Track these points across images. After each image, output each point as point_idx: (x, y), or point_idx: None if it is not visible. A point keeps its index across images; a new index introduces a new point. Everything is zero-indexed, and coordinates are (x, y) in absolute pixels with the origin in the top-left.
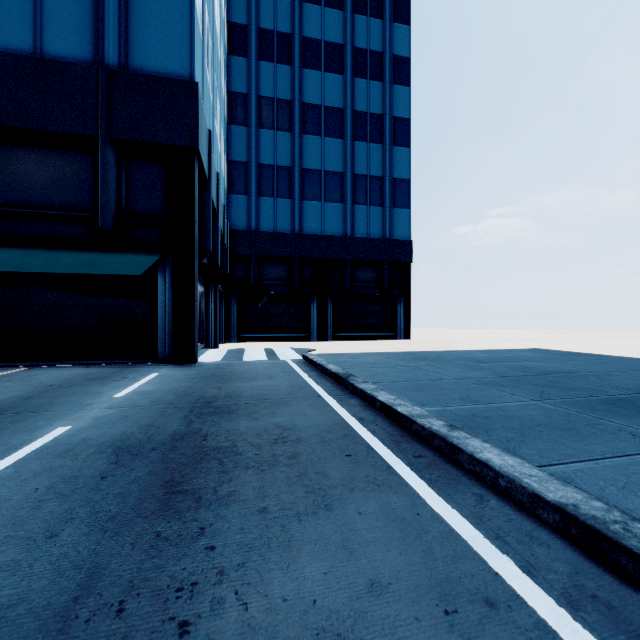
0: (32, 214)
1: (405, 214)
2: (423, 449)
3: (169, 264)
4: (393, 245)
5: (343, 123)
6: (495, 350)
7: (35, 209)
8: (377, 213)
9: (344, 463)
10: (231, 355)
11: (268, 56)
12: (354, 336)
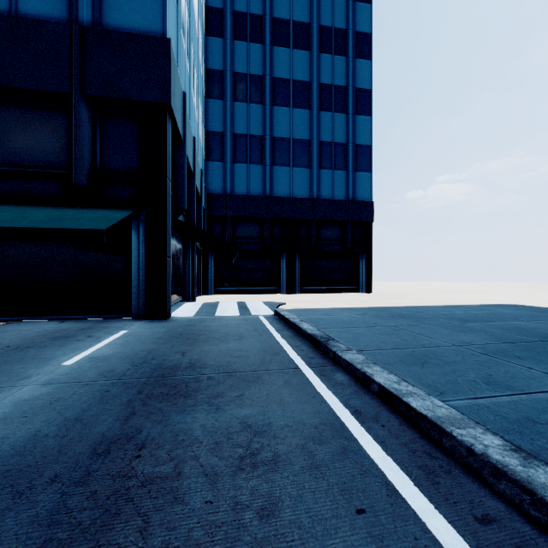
0: (8, 171)
1: (367, 177)
2: (481, 496)
3: (142, 220)
4: (356, 206)
5: (310, 95)
6: (468, 306)
7: (12, 167)
8: (341, 177)
9: (359, 539)
10: (205, 309)
11: (242, 36)
12: (320, 289)
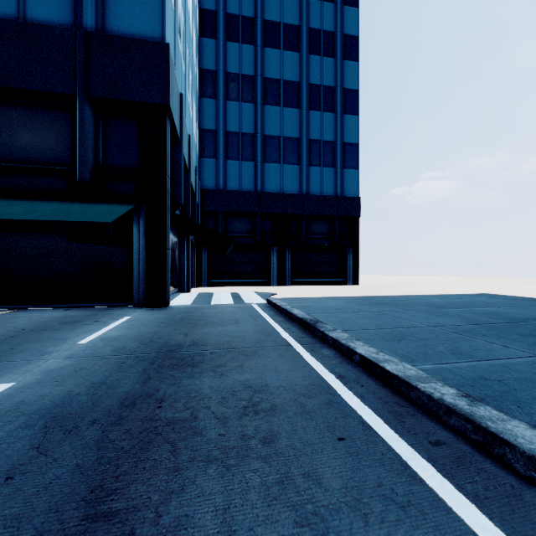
0: (16, 168)
1: (354, 174)
2: (436, 429)
3: (142, 214)
4: (343, 201)
5: (299, 95)
6: (447, 295)
7: (20, 163)
8: (329, 173)
9: (339, 455)
10: (200, 299)
11: (234, 37)
12: (309, 281)
